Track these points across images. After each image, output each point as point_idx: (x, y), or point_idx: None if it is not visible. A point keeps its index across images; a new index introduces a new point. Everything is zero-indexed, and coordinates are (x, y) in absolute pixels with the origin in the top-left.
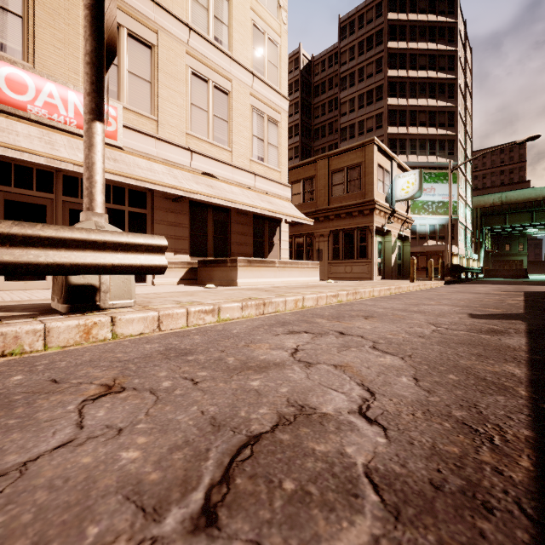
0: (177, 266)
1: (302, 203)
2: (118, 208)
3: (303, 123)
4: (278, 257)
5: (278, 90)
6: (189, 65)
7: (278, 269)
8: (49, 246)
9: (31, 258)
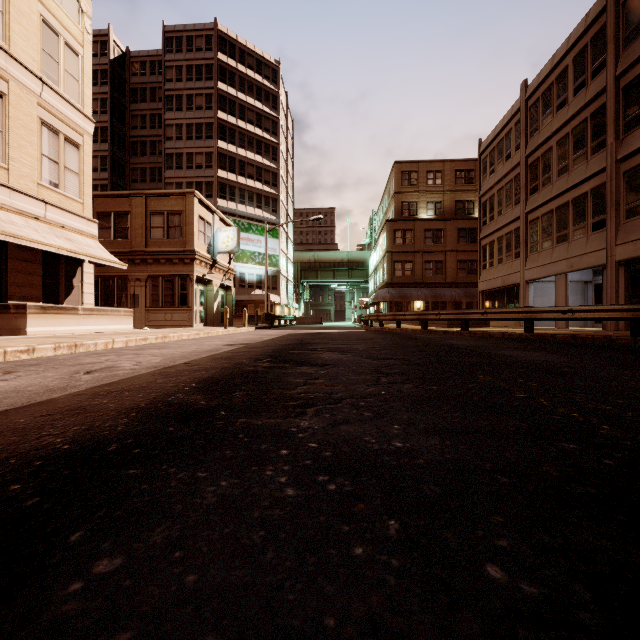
0: None
1: (113, 239)
2: None
3: (115, 129)
4: (80, 302)
5: (79, 108)
6: None
7: (82, 316)
8: None
9: None
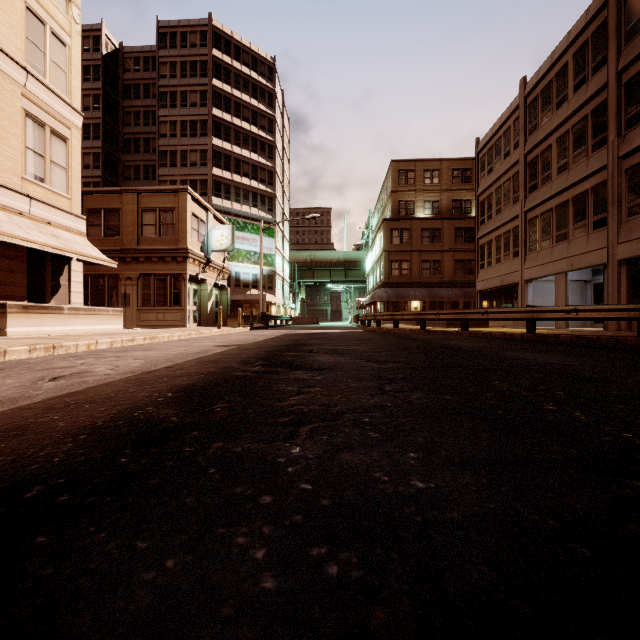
0: None
1: (103, 237)
2: None
3: (107, 126)
4: (68, 301)
5: (66, 100)
6: None
7: (67, 316)
8: None
9: None
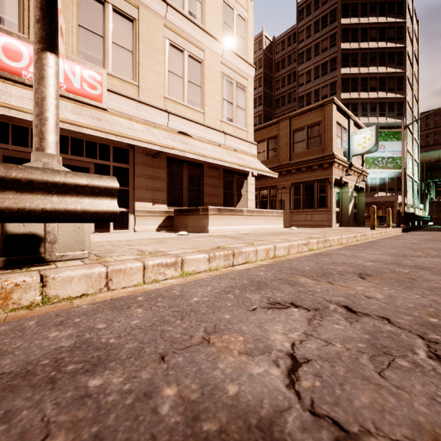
0: (156, 215)
1: (266, 159)
2: (104, 163)
3: (266, 95)
4: (246, 207)
5: (245, 59)
6: (166, 37)
7: (245, 217)
8: None
9: None
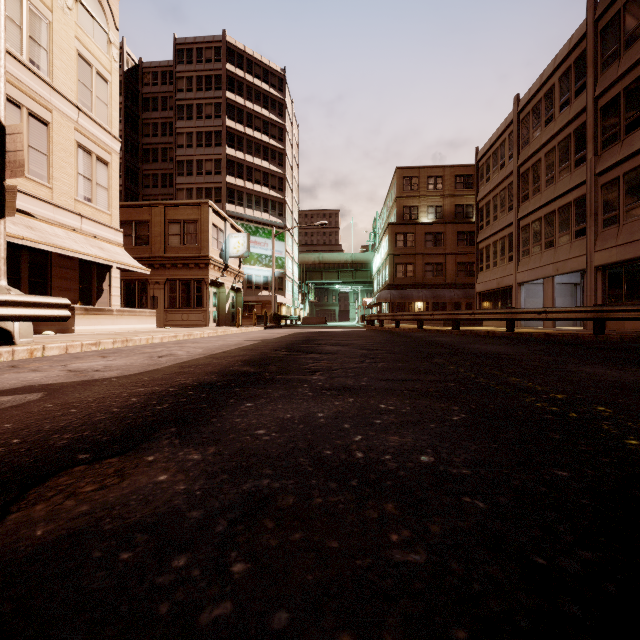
0: None
1: (134, 246)
2: None
3: (128, 138)
4: (109, 304)
5: (108, 130)
6: None
7: (116, 317)
8: (12, 306)
9: (7, 312)
